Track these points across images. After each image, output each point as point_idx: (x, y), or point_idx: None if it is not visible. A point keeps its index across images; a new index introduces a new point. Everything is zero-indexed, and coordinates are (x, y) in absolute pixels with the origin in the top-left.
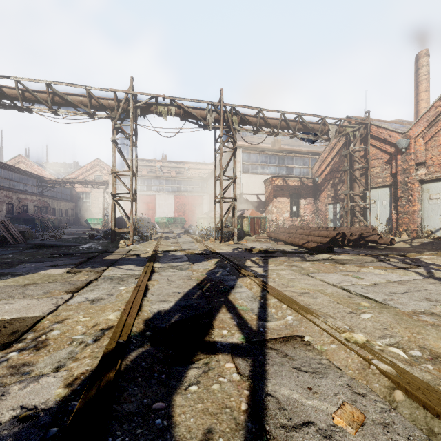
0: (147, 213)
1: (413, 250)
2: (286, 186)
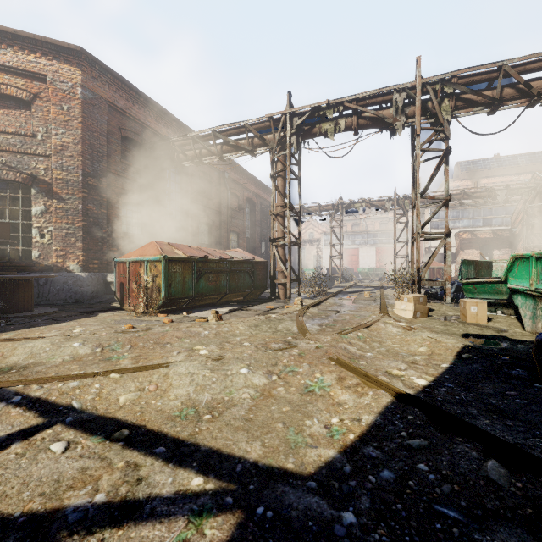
0: (351, 265)
1: None
2: (475, 239)
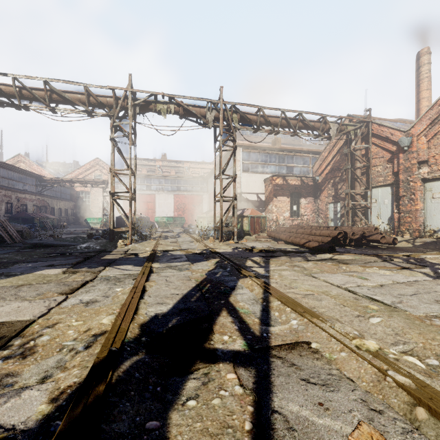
0: (147, 213)
1: (416, 250)
2: (286, 185)
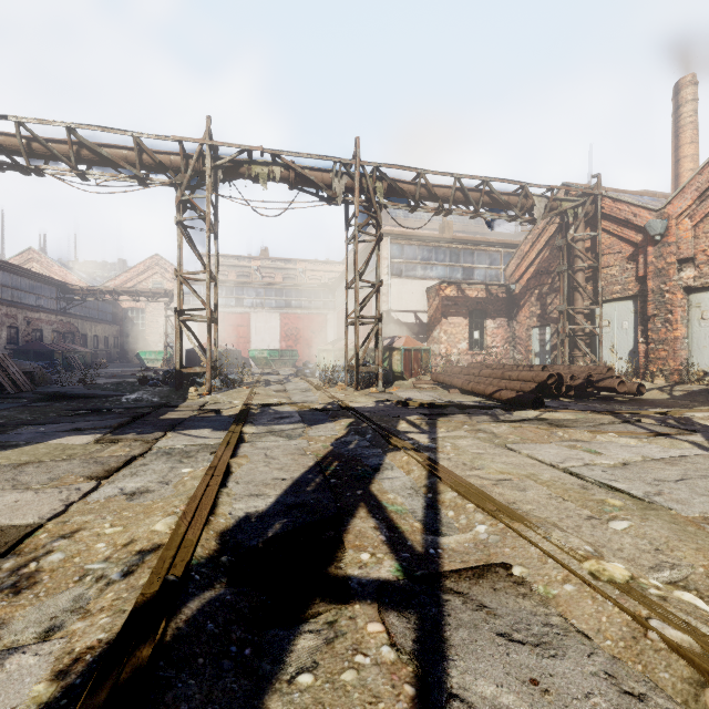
0: (237, 343)
1: (675, 403)
2: (462, 298)
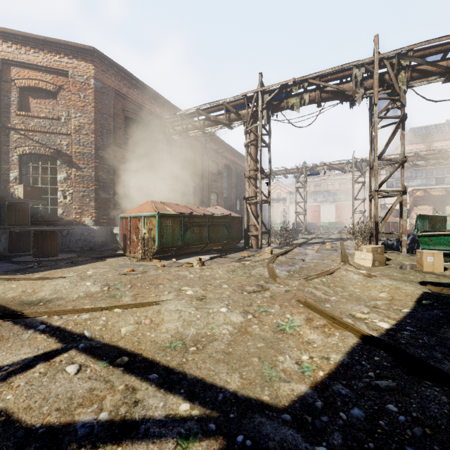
0: (313, 219)
1: None
2: (428, 196)
